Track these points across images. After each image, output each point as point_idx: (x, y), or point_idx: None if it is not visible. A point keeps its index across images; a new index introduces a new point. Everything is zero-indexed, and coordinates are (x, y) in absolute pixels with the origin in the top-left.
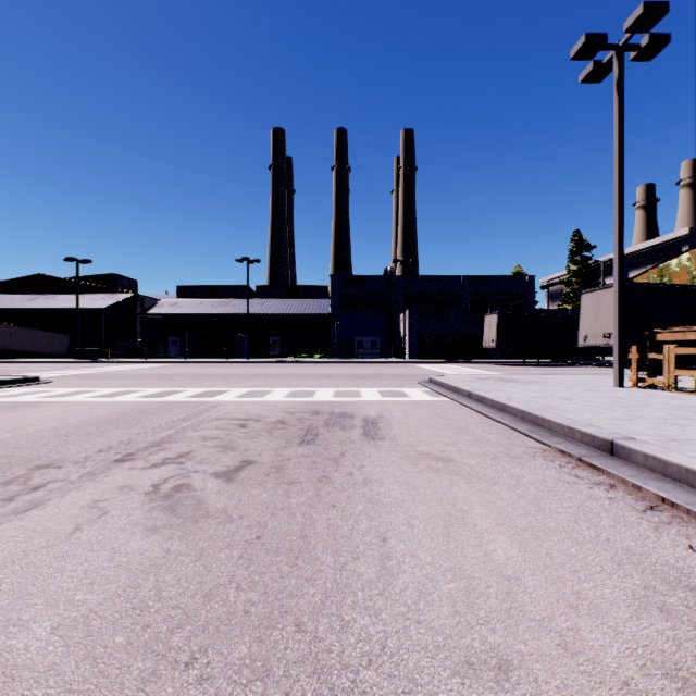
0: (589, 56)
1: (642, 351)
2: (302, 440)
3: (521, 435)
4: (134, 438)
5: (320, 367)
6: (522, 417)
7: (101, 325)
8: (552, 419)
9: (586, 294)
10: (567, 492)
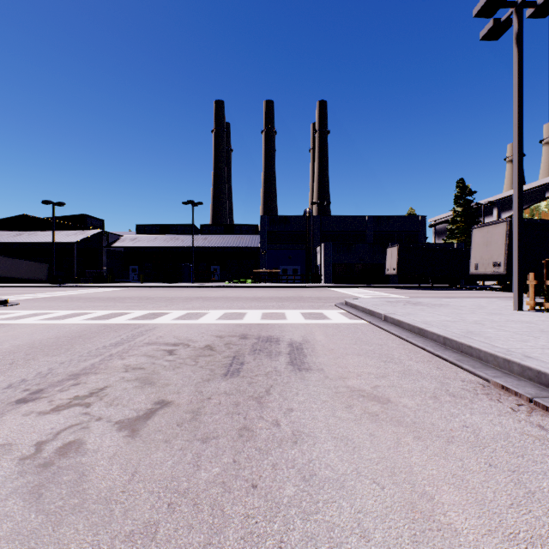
0: (491, 13)
1: (538, 278)
2: (227, 371)
3: (449, 364)
4: (54, 368)
5: (251, 290)
6: (444, 343)
7: (73, 256)
8: (482, 348)
9: (477, 229)
10: (545, 456)
